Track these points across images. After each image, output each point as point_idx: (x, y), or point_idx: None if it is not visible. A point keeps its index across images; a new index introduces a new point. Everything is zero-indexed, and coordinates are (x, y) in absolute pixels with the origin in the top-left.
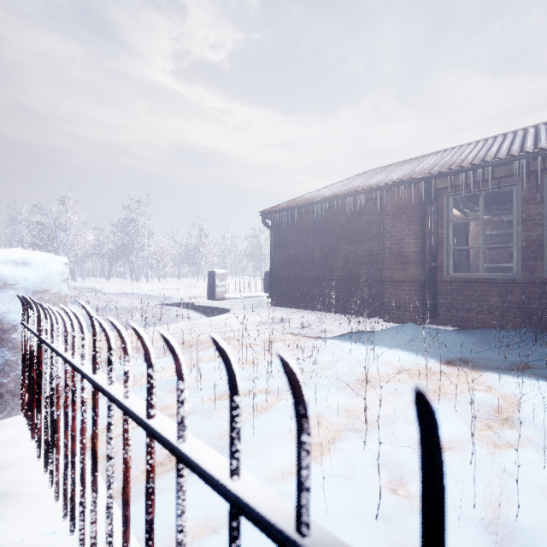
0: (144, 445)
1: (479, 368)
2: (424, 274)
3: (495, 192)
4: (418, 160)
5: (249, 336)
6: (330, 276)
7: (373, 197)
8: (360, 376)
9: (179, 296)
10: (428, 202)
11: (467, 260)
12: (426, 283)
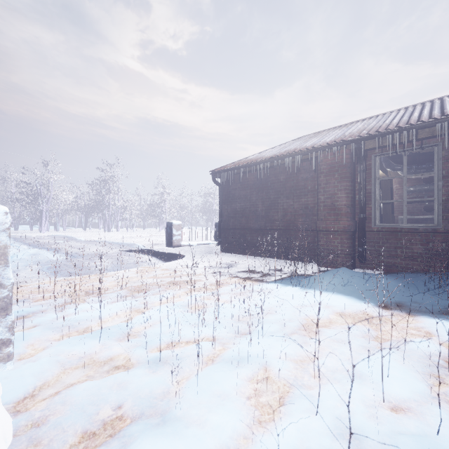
0: (78, 409)
1: (414, 313)
2: (354, 225)
3: (415, 153)
4: (347, 126)
5: (199, 280)
6: (271, 226)
7: (309, 157)
8: (303, 321)
9: (142, 243)
10: (358, 161)
11: (392, 212)
12: (356, 232)
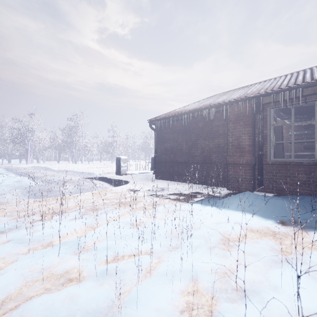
0: None
1: (307, 229)
2: (254, 159)
3: (299, 106)
4: (248, 87)
5: (140, 201)
6: (192, 160)
7: (221, 109)
8: (221, 236)
9: (98, 172)
10: (257, 112)
11: (282, 150)
12: (256, 165)
